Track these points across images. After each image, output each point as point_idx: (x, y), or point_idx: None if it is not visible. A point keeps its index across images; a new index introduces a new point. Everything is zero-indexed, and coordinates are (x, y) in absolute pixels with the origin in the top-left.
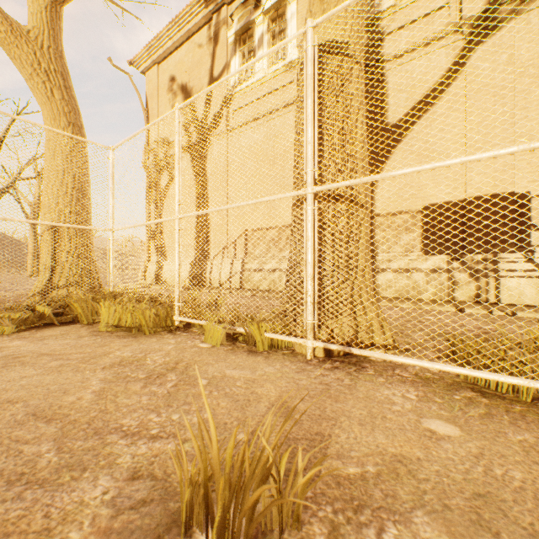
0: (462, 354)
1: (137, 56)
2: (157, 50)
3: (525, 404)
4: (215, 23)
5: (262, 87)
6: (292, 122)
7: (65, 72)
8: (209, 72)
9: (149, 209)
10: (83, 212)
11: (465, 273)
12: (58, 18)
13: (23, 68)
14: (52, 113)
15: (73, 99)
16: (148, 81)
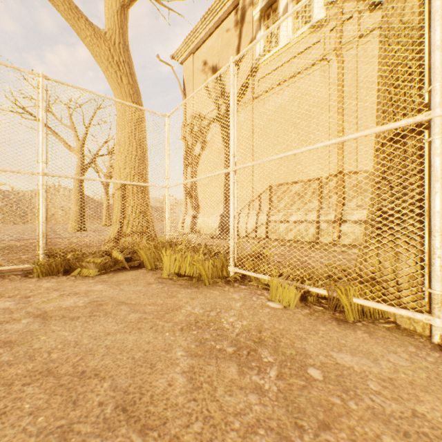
0: None
1: (177, 50)
2: (192, 42)
3: None
4: (241, 6)
5: (286, 53)
6: (318, 80)
7: (130, 61)
8: (236, 50)
9: (186, 172)
10: (146, 172)
11: None
12: (125, 19)
13: (101, 63)
14: (121, 96)
15: (136, 83)
16: (185, 69)
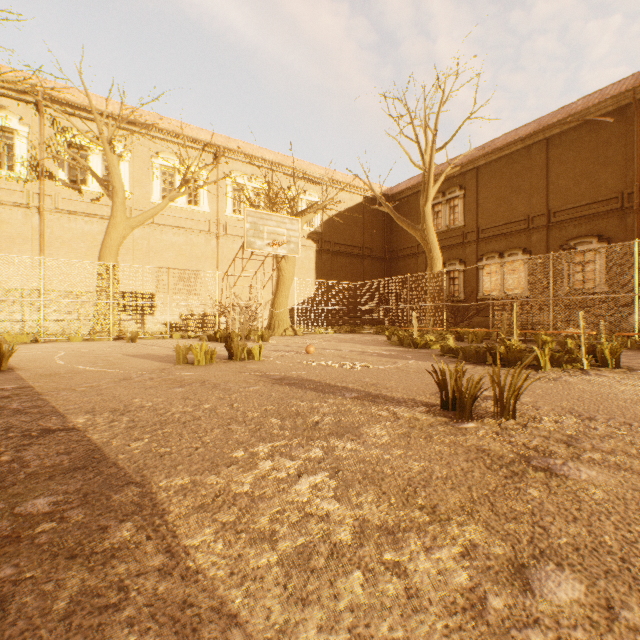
0: (144, 335)
1: None
2: None
3: (153, 339)
4: None
5: None
6: (22, 219)
7: None
8: None
9: None
10: None
11: (134, 321)
12: None
13: None
14: None
15: None
16: None
